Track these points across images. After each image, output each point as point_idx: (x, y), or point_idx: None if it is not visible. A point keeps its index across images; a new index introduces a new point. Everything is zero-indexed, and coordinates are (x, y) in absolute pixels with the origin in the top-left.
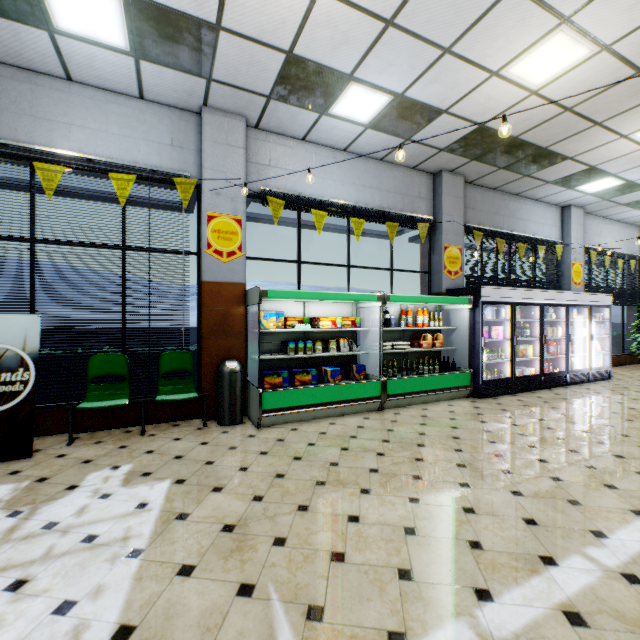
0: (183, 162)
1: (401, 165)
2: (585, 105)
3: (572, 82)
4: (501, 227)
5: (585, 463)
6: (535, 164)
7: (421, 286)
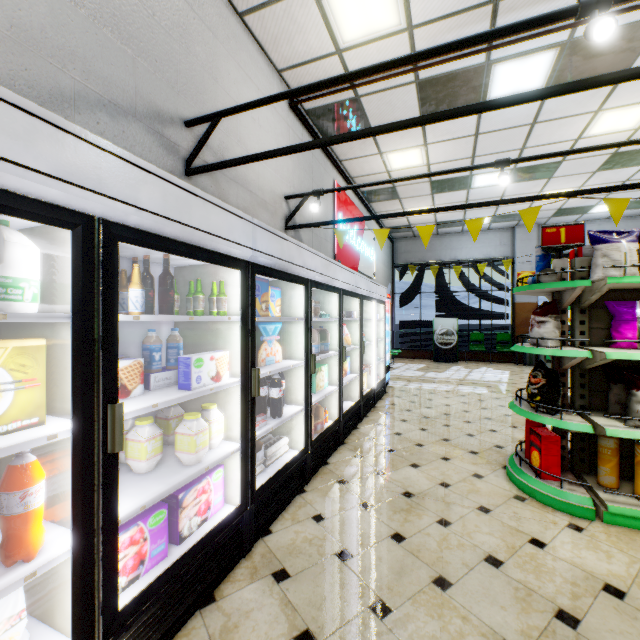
0: (505, 251)
1: None
2: None
3: None
4: None
5: None
6: None
7: None
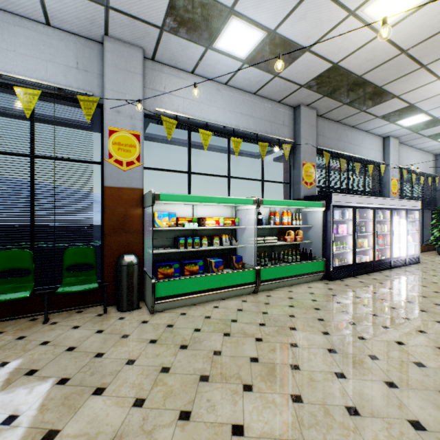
0: (87, 84)
1: (270, 99)
2: (418, 48)
3: (412, 25)
4: (342, 150)
5: (437, 345)
6: (370, 101)
7: (284, 194)
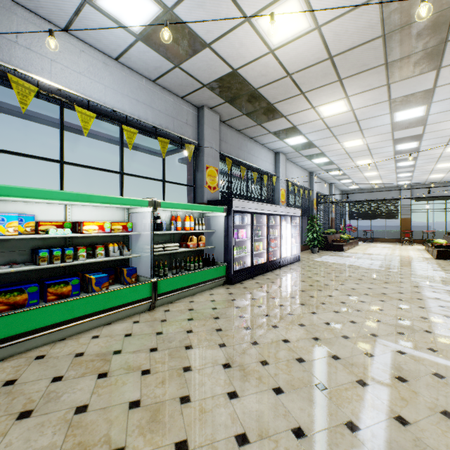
0: None
1: (172, 92)
2: (299, 75)
3: (295, 51)
4: (243, 159)
5: (312, 336)
6: (265, 116)
7: (188, 197)
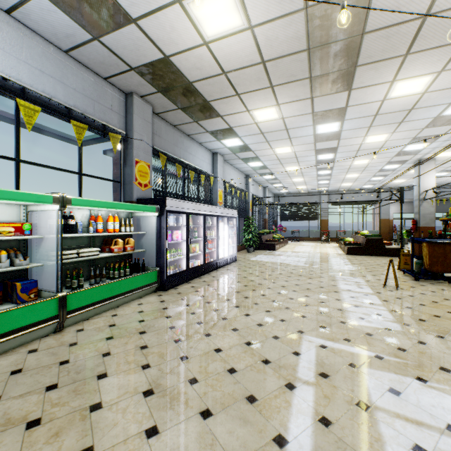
0: None
1: (92, 70)
2: (234, 75)
3: (230, 48)
4: (179, 156)
5: (245, 340)
6: (202, 113)
7: (114, 194)
